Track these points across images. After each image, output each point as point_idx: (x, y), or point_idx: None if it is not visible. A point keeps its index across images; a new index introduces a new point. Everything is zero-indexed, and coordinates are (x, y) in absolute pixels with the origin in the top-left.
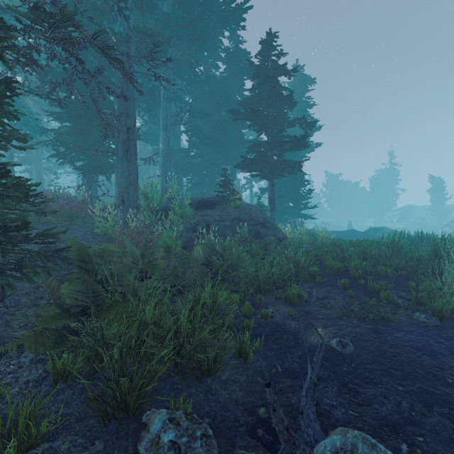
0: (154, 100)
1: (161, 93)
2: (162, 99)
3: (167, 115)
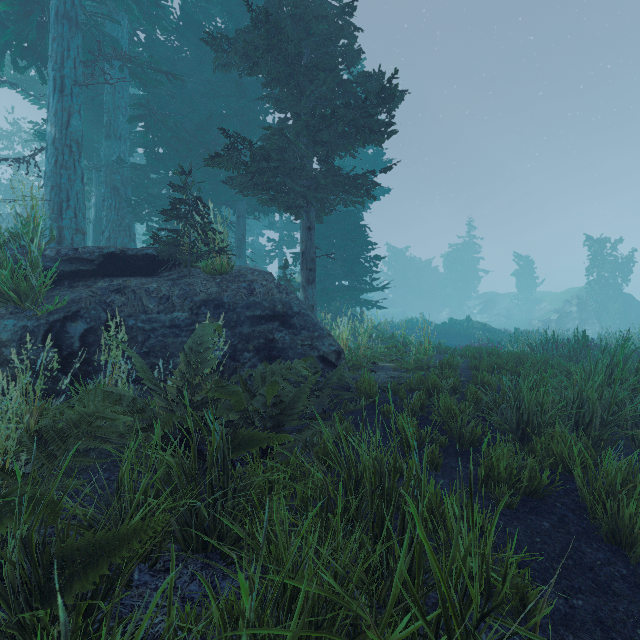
0: (46, 33)
1: (50, 5)
2: (53, 19)
3: (63, 57)
